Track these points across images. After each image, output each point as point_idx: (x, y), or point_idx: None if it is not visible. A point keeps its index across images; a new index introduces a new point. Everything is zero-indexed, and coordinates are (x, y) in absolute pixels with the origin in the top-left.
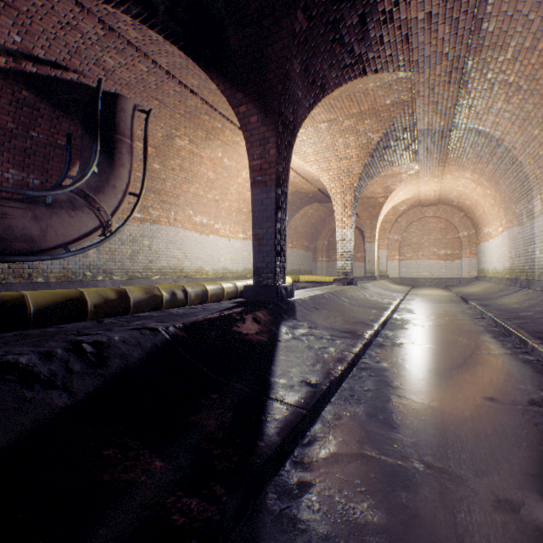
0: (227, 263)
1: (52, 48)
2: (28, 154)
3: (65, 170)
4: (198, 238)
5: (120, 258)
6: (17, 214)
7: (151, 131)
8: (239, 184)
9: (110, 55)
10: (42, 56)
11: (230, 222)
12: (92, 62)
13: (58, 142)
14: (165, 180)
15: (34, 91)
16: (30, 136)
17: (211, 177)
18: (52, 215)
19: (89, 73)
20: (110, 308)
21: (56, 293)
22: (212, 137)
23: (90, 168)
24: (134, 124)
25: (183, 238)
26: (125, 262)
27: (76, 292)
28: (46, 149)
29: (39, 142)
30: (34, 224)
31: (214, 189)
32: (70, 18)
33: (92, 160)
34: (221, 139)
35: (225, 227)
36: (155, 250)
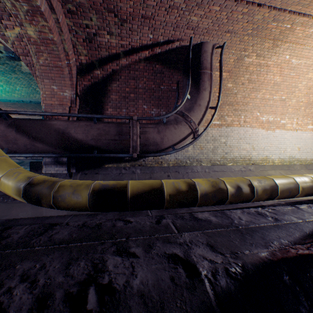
0: (294, 152)
1: (165, 32)
2: (160, 99)
3: (175, 102)
4: (264, 133)
5: (206, 151)
6: (150, 131)
7: (225, 60)
8: (308, 79)
9: (194, 14)
10: (162, 40)
11: (296, 116)
12: (185, 28)
13: (172, 88)
14: (235, 94)
15: (160, 63)
16: (160, 89)
17: (277, 81)
18: (165, 129)
19: (184, 37)
20: (181, 198)
21: (145, 184)
22: (278, 42)
23: (184, 96)
24: (212, 59)
25: (251, 135)
26: (208, 154)
27: (158, 183)
28: (167, 94)
29: (164, 91)
30: (157, 135)
31: (279, 91)
32: (169, 1)
33: (186, 91)
34: (288, 40)
35: (291, 121)
36: (229, 145)
